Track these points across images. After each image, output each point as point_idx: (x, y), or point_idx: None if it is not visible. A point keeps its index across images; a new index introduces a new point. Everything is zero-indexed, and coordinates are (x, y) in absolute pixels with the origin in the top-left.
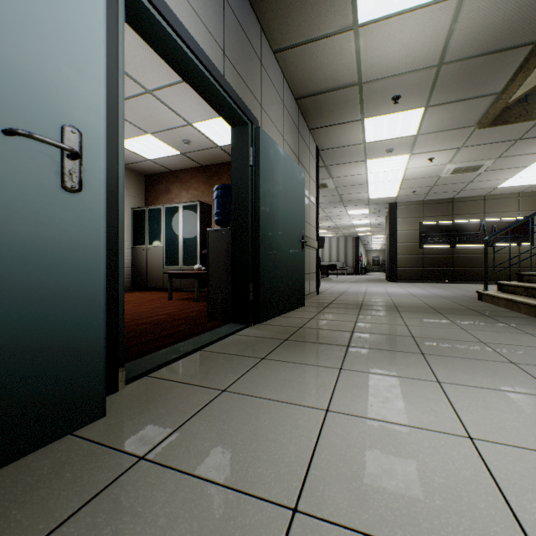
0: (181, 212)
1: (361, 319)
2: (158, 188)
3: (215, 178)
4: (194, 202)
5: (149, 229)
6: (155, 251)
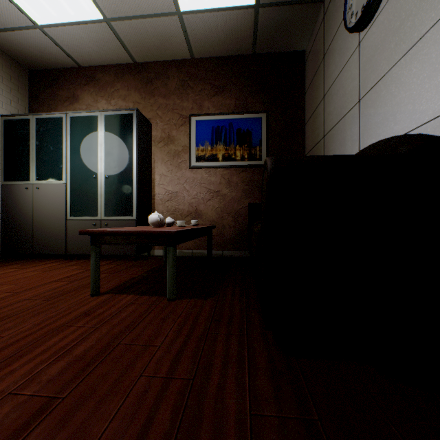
0: (101, 125)
1: None
2: (55, 93)
3: (157, 83)
4: (127, 110)
5: (37, 154)
6: (49, 191)
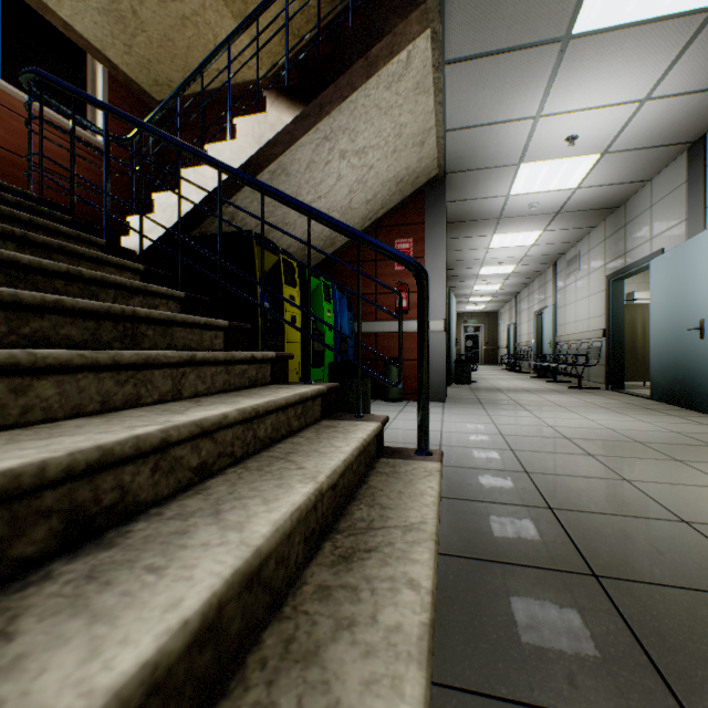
0: None
1: None
2: None
3: None
4: None
5: None
6: None
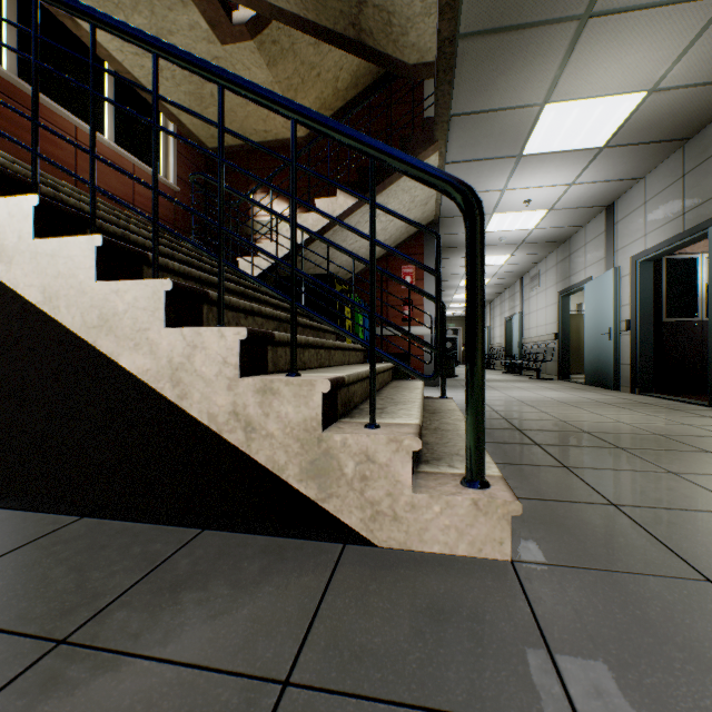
0: None
1: (656, 417)
2: None
3: None
4: None
5: None
6: None
